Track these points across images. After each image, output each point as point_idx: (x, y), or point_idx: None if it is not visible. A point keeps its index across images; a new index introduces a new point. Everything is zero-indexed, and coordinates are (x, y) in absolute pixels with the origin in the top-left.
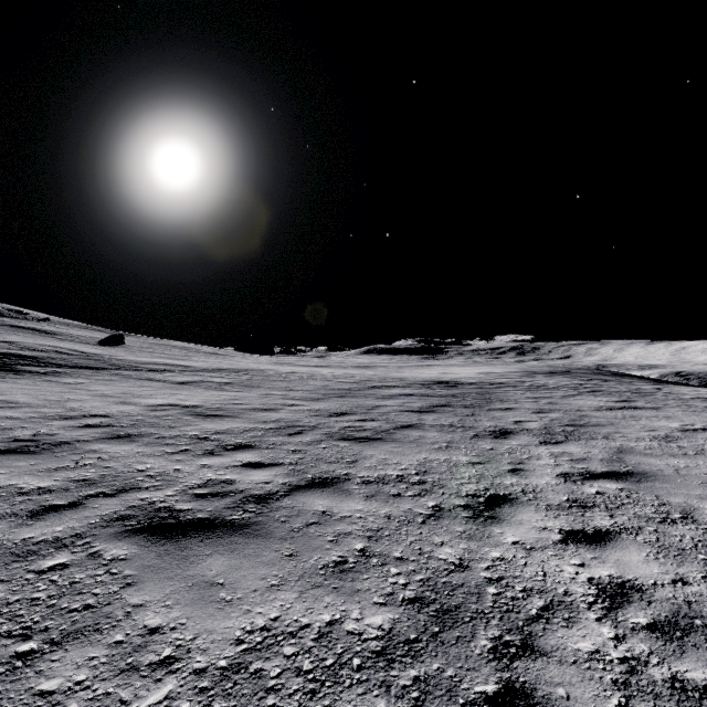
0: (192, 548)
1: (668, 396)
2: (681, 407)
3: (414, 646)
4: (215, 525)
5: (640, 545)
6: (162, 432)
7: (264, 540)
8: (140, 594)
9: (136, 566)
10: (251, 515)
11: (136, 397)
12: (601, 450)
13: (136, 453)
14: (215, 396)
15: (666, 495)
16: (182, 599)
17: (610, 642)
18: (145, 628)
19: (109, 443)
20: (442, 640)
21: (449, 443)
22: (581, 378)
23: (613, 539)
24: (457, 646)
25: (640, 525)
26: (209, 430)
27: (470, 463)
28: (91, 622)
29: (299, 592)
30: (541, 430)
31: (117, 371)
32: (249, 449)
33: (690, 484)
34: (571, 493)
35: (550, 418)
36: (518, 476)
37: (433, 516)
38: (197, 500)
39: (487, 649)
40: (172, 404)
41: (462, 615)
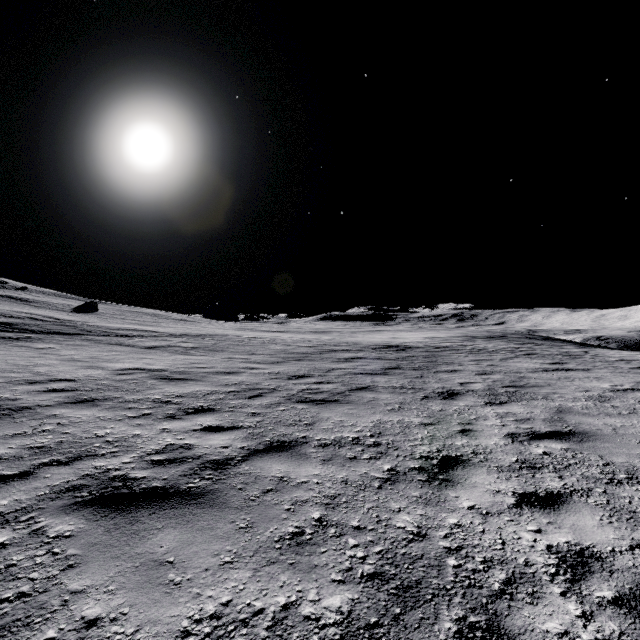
0: (144, 521)
1: (596, 358)
2: (608, 368)
3: (375, 633)
4: (170, 494)
5: (592, 508)
6: (126, 396)
7: (219, 510)
8: (82, 578)
9: (81, 543)
10: (207, 482)
11: (104, 361)
12: (542, 410)
13: (97, 418)
14: (181, 359)
15: (609, 455)
16: (127, 582)
17: (578, 621)
18: (82, 620)
19: (72, 408)
20: (404, 623)
21: (401, 404)
22: (516, 342)
23: (565, 502)
24: (421, 631)
25: (589, 486)
26: (172, 393)
27: (421, 424)
28: (21, 615)
29: (254, 570)
30: (485, 391)
31: (88, 337)
32: (209, 412)
33: (629, 443)
34: (520, 453)
35: (492, 379)
36: (468, 437)
37: (389, 480)
38: (153, 468)
39: (452, 632)
40: (138, 368)
41: (423, 593)
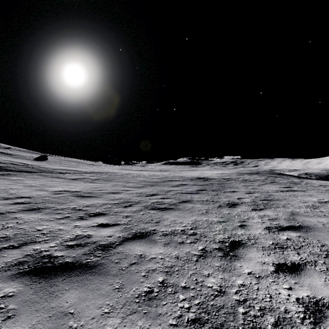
0: (58, 285)
1: (307, 184)
2: (314, 190)
3: None
4: (75, 266)
5: (318, 273)
6: (57, 206)
7: (103, 277)
8: (14, 326)
9: (18, 301)
10: (98, 259)
11: (48, 186)
12: (283, 213)
13: (39, 219)
14: (89, 185)
15: (323, 240)
16: (43, 328)
17: None
18: None
19: (26, 213)
20: None
21: (206, 210)
22: (265, 176)
23: (303, 269)
24: None
25: (315, 259)
26: (82, 204)
27: (218, 222)
28: None
29: (122, 318)
30: (251, 202)
31: (41, 173)
32: (102, 215)
33: None
34: (274, 239)
35: (254, 196)
36: (244, 229)
37: (202, 256)
38: (67, 249)
39: None
40: (66, 190)
41: None
